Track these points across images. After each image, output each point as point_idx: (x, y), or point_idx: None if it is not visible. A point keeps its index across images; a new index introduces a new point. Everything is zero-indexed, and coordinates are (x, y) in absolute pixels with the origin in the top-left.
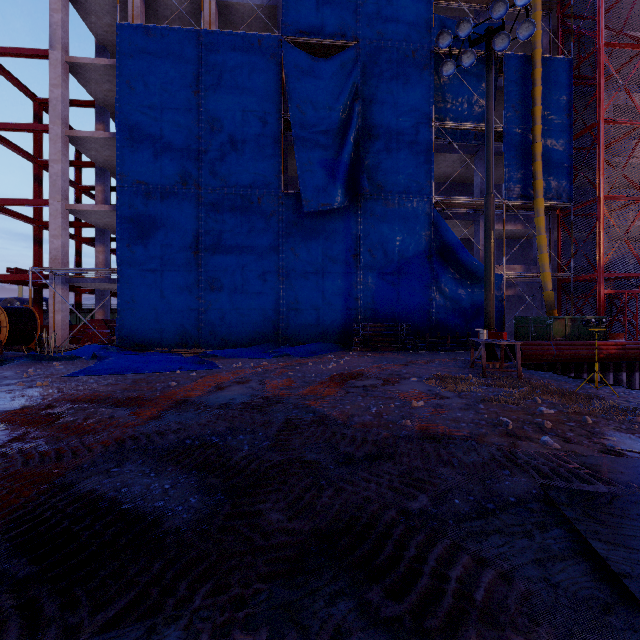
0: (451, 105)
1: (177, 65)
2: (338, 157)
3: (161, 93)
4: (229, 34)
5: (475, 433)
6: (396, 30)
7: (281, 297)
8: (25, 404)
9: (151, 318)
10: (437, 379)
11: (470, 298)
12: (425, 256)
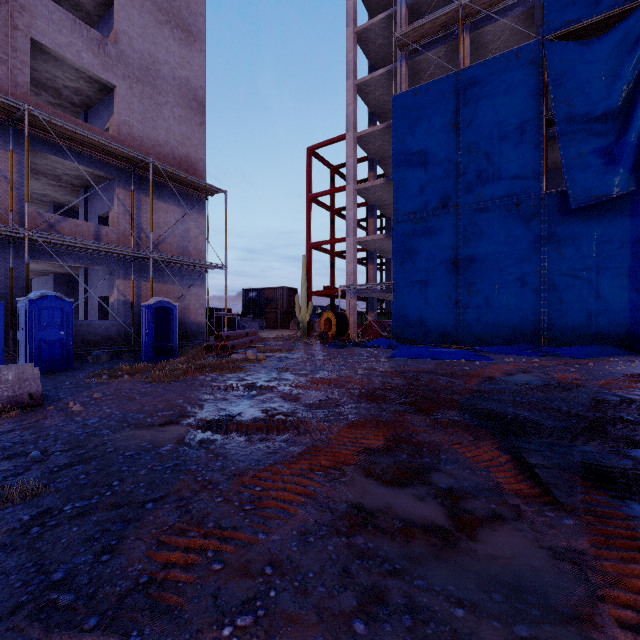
0: None
1: (438, 110)
2: (619, 139)
3: (425, 138)
4: (485, 62)
5: None
6: None
7: (542, 298)
8: (390, 369)
9: (417, 319)
10: None
11: None
12: None
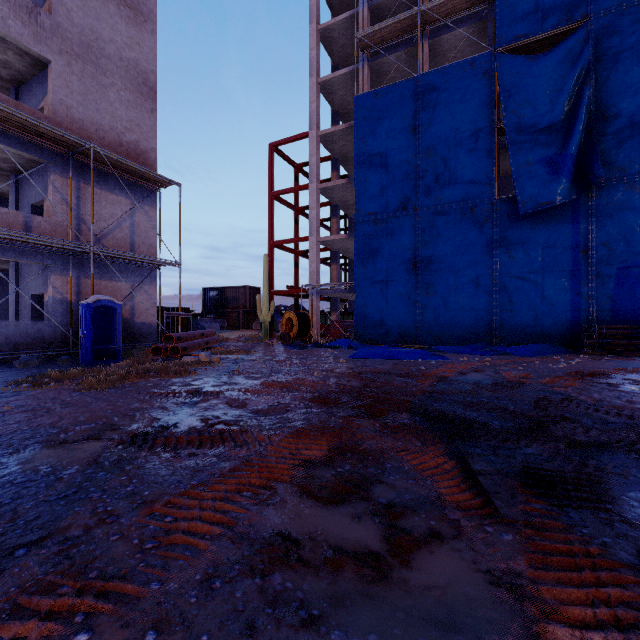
0: None
1: (398, 113)
2: (562, 150)
3: (386, 139)
4: (442, 69)
5: None
6: None
7: (494, 299)
8: (347, 371)
9: (378, 319)
10: None
11: None
12: None
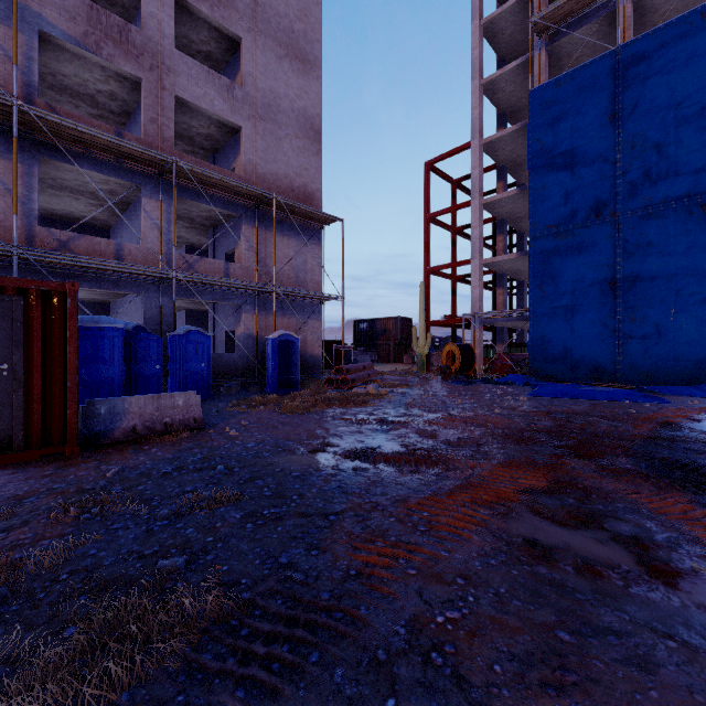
0: None
1: (589, 99)
2: None
3: (571, 135)
4: (655, 31)
5: None
6: None
7: None
8: (532, 409)
9: (561, 352)
10: None
11: None
12: None
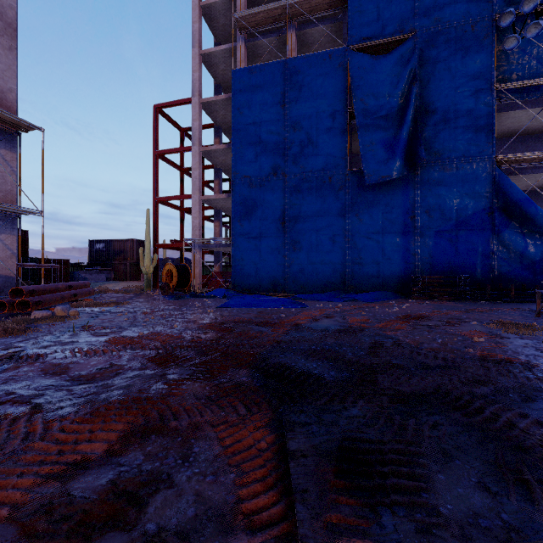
0: (516, 65)
1: (270, 89)
2: (397, 135)
3: (259, 112)
4: (306, 57)
5: (532, 362)
6: (454, 11)
7: (347, 254)
8: (210, 321)
9: (253, 271)
10: (498, 324)
11: (539, 251)
12: (485, 213)
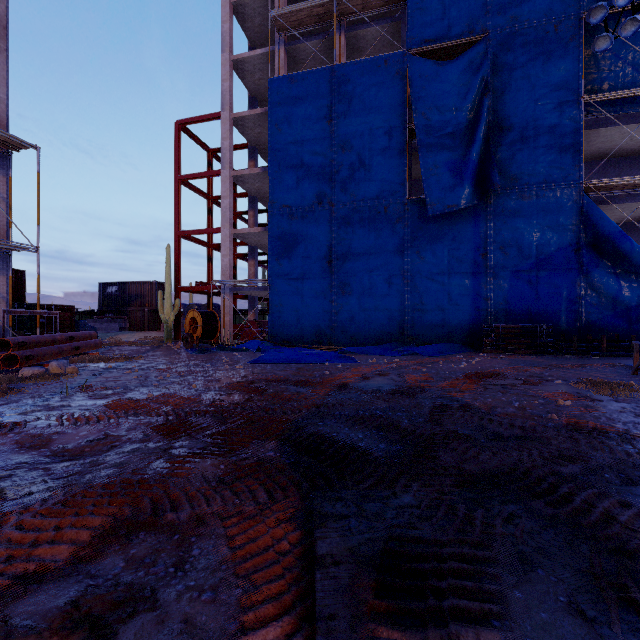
0: (607, 72)
1: (314, 102)
2: (465, 156)
3: (301, 128)
4: (358, 62)
5: (631, 431)
6: (533, 8)
7: (406, 299)
8: (238, 379)
9: (294, 319)
10: (587, 383)
11: (635, 295)
12: (571, 249)
